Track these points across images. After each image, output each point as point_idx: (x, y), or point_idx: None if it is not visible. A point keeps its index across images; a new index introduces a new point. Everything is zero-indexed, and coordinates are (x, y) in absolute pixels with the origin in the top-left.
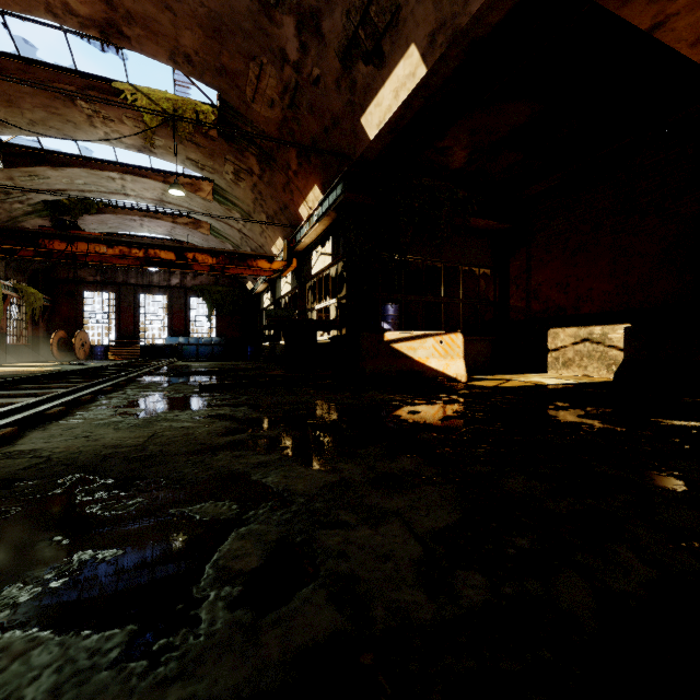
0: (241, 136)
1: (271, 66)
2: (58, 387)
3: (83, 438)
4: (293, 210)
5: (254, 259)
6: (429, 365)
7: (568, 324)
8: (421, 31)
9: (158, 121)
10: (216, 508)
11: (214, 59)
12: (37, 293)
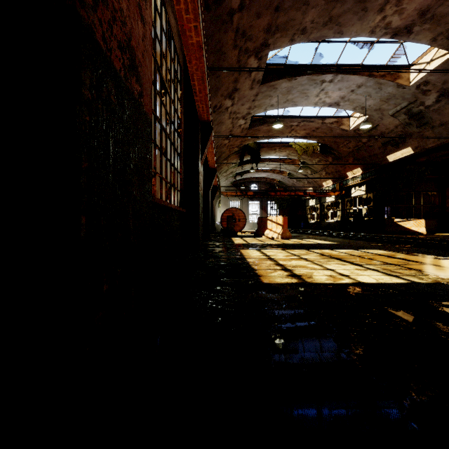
0: (329, 153)
1: (354, 142)
2: None
3: None
4: (343, 173)
5: (328, 192)
6: (411, 229)
7: None
8: (412, 145)
9: (302, 152)
10: None
11: (333, 140)
12: None
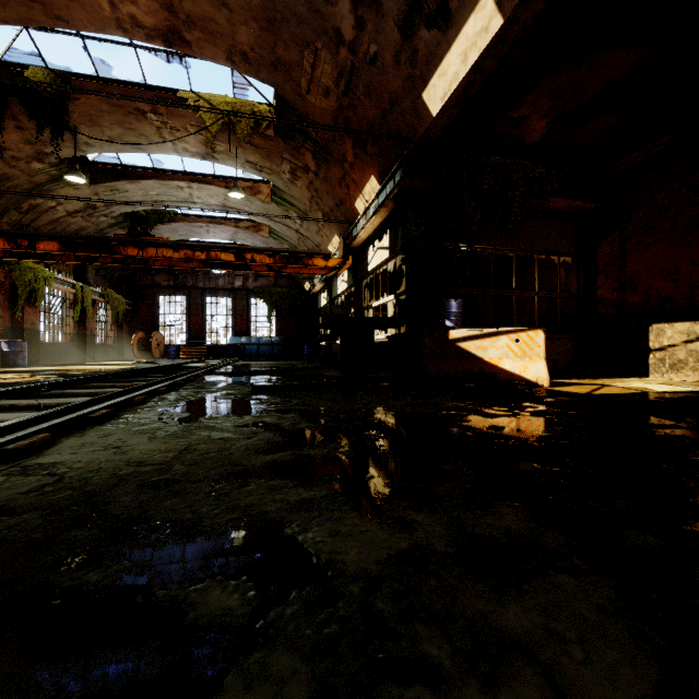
0: (296, 132)
1: (326, 50)
2: (121, 386)
3: (112, 449)
4: (349, 205)
5: (310, 257)
6: (502, 367)
7: (677, 318)
8: None
9: (218, 126)
10: (222, 594)
11: (269, 53)
12: (121, 298)
